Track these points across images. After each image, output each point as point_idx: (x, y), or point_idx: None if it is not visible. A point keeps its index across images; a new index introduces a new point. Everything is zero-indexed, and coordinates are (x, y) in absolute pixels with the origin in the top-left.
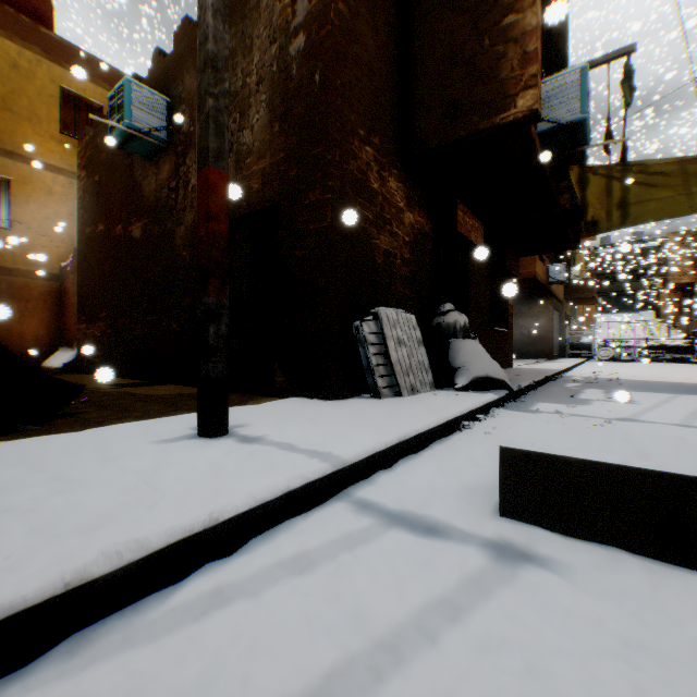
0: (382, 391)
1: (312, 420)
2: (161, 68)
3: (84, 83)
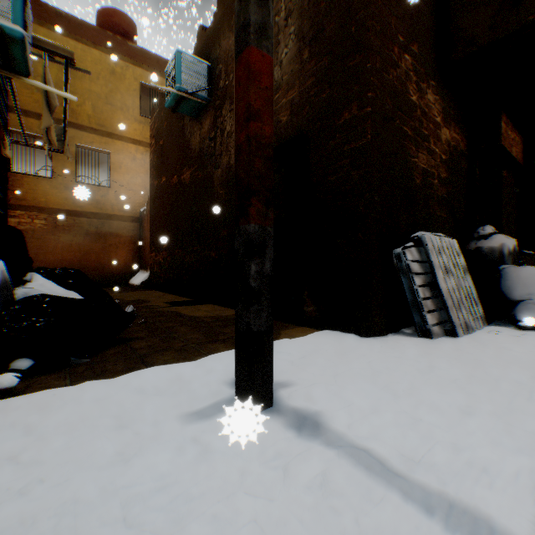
0: (432, 329)
1: (370, 380)
2: (203, 40)
3: None
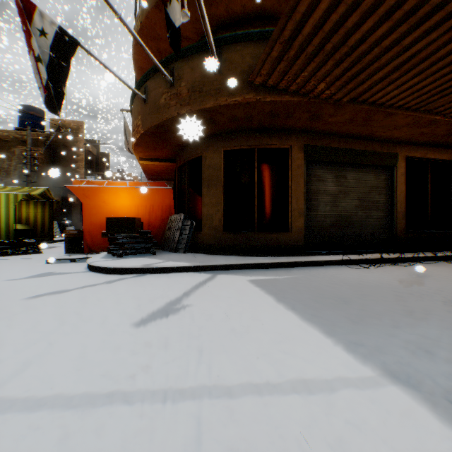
0: None
1: None
2: None
3: None
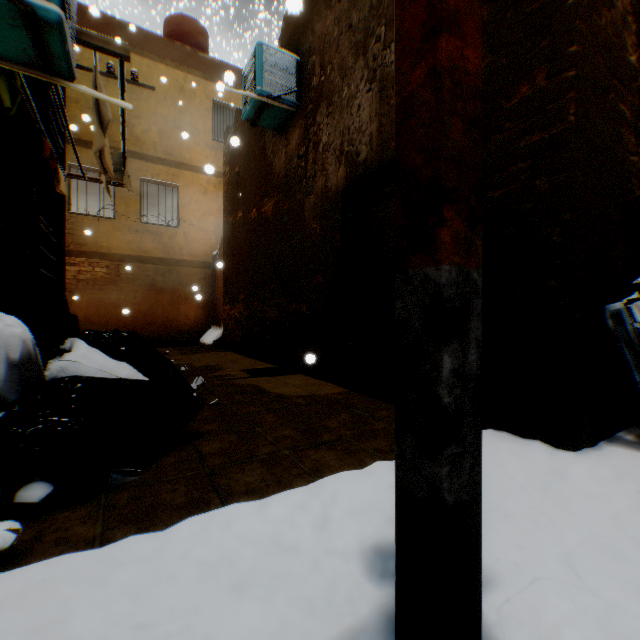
0: None
1: None
2: (290, 29)
3: (228, 93)
